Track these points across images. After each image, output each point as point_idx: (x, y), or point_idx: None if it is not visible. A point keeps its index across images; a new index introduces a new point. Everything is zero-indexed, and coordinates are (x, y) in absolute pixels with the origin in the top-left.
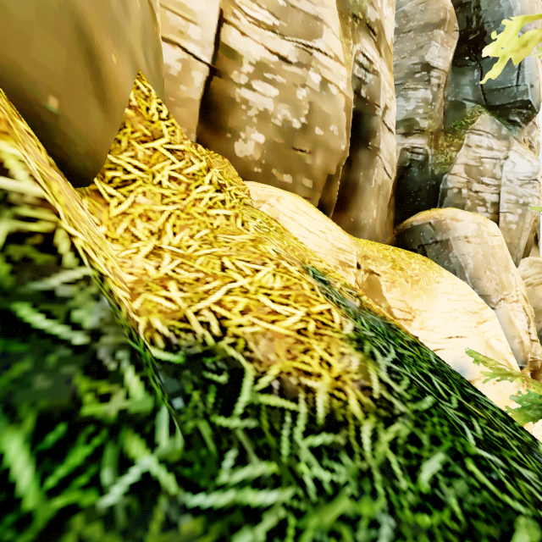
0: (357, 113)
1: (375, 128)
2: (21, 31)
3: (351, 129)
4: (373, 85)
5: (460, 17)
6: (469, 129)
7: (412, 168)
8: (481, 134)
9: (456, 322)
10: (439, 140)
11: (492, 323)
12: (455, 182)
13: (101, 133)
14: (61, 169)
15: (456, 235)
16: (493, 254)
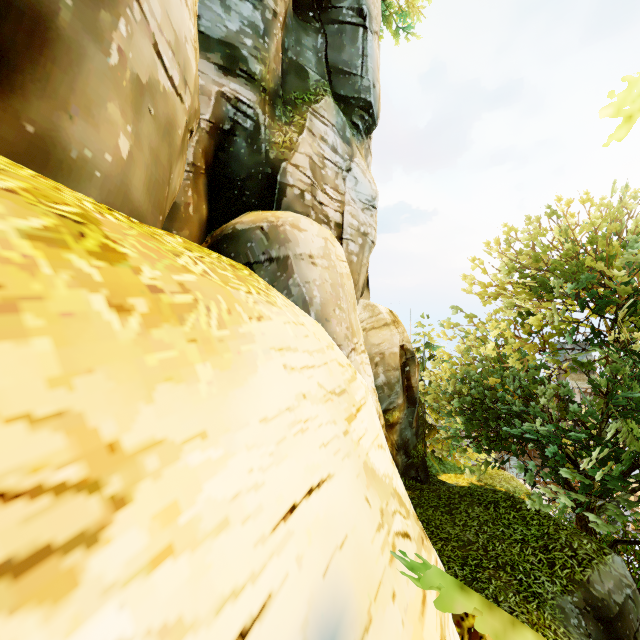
0: None
1: None
2: None
3: None
4: None
5: None
6: (313, 109)
7: (236, 138)
8: (326, 123)
9: (307, 436)
10: (277, 109)
11: (369, 410)
12: (296, 178)
13: None
14: None
15: (298, 252)
16: (342, 285)
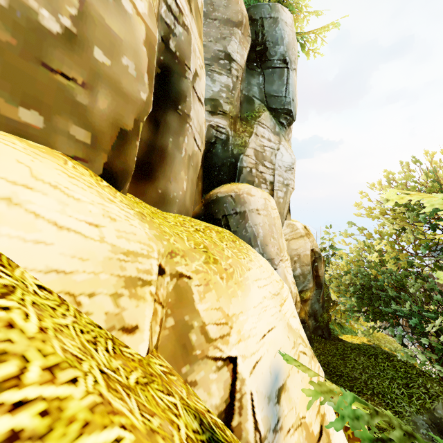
0: (166, 67)
1: (185, 91)
2: None
3: (158, 84)
4: (183, 40)
5: (251, 29)
6: (257, 121)
7: (216, 145)
8: (264, 127)
9: (267, 312)
10: (237, 125)
11: (289, 301)
12: (248, 162)
13: None
14: None
15: (250, 208)
16: (274, 224)
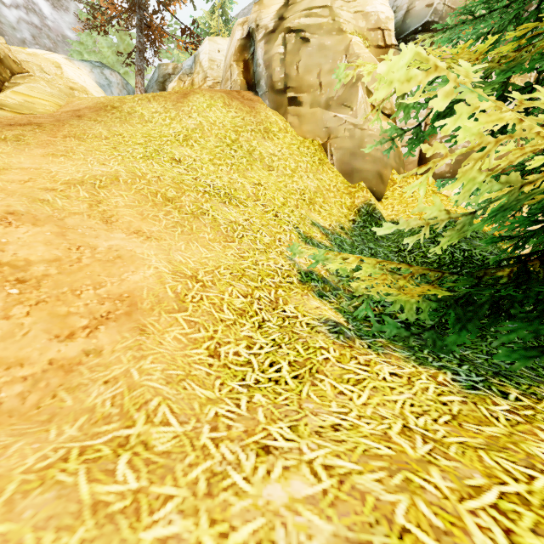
0: None
1: None
2: (371, 181)
3: None
4: None
5: None
6: None
7: None
8: None
9: None
10: None
11: None
12: None
13: (382, 189)
14: (376, 199)
15: None
16: None
